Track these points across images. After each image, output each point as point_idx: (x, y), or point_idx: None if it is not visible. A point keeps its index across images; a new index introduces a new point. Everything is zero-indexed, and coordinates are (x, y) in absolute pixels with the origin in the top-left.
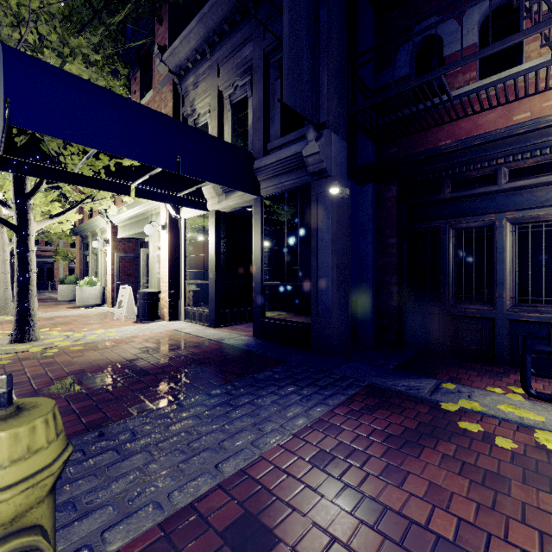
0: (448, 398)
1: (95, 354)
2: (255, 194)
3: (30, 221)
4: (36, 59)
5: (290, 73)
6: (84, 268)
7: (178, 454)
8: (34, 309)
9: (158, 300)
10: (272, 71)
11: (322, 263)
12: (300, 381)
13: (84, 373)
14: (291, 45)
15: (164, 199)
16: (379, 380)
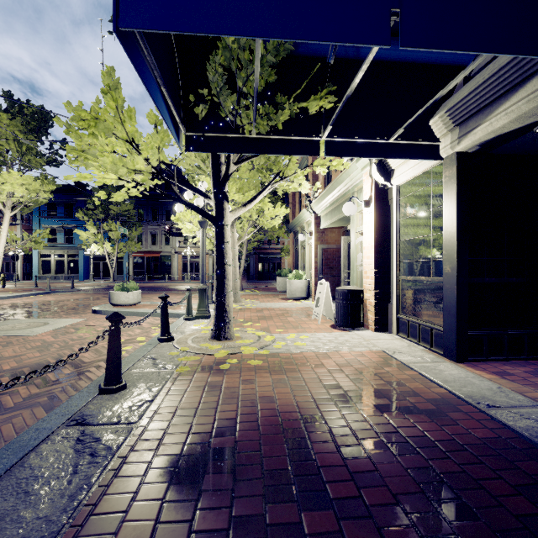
0: None
1: (269, 379)
2: None
3: (225, 210)
4: None
5: None
6: (296, 262)
7: None
8: (230, 304)
9: (359, 301)
10: None
11: None
12: None
13: (233, 429)
14: None
15: (366, 152)
16: None
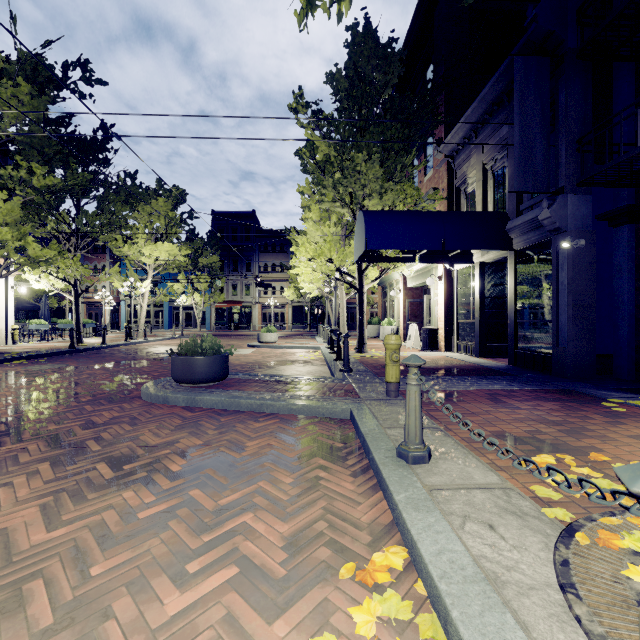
0: (627, 400)
1: None
2: (507, 249)
3: (364, 285)
4: (374, 213)
5: (520, 168)
6: (384, 312)
7: (431, 384)
8: (365, 335)
9: (436, 335)
10: None
11: (561, 303)
12: (516, 381)
13: None
14: (521, 147)
15: (438, 261)
16: (583, 389)
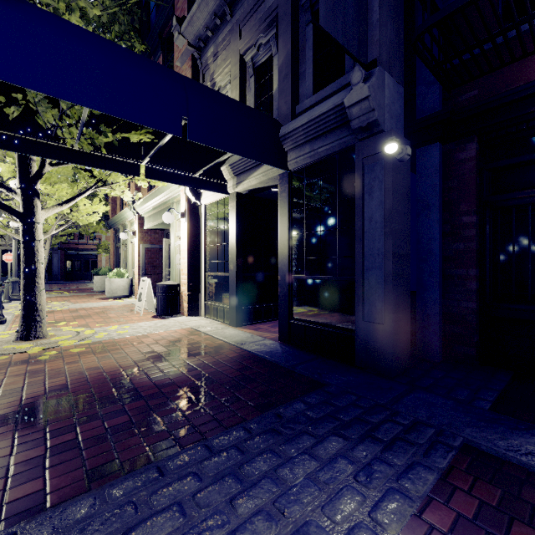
0: None
1: (94, 358)
2: (281, 167)
3: (36, 207)
4: None
5: None
6: (117, 260)
7: None
8: (42, 303)
9: (177, 293)
10: (301, 16)
11: (370, 250)
12: (348, 428)
13: (65, 390)
14: None
15: (178, 180)
16: (480, 436)
